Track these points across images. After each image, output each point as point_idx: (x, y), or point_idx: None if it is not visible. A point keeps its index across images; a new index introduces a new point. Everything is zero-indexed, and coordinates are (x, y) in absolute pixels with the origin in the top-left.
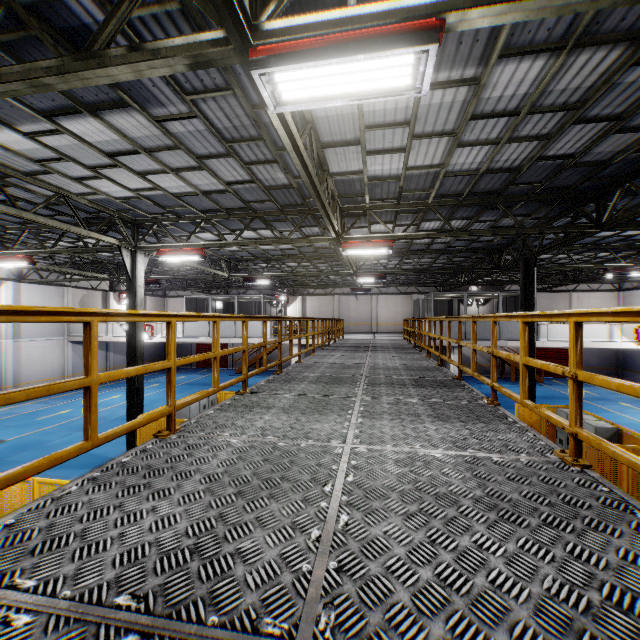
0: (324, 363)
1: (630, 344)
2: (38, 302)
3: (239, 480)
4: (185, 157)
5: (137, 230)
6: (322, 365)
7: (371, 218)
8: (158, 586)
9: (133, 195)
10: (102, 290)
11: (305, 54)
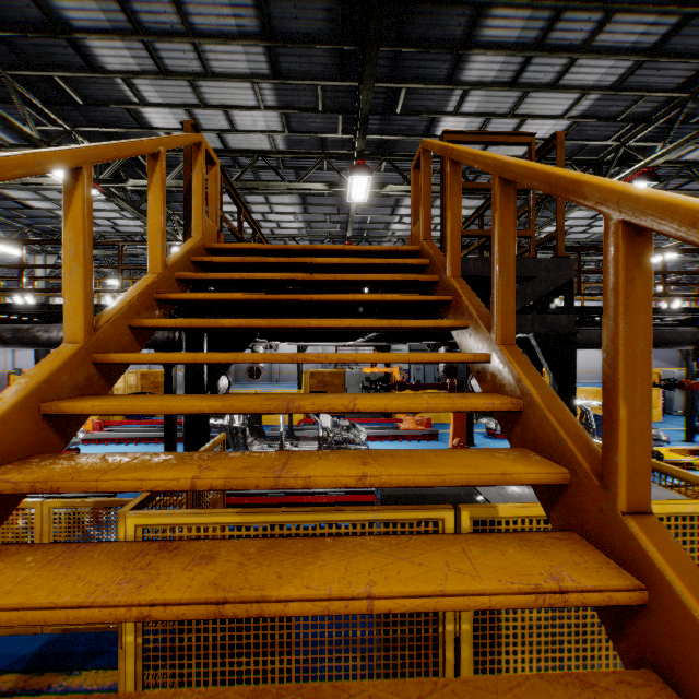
0: None
1: None
2: None
3: None
4: None
5: None
6: None
7: None
8: None
9: None
10: None
11: None
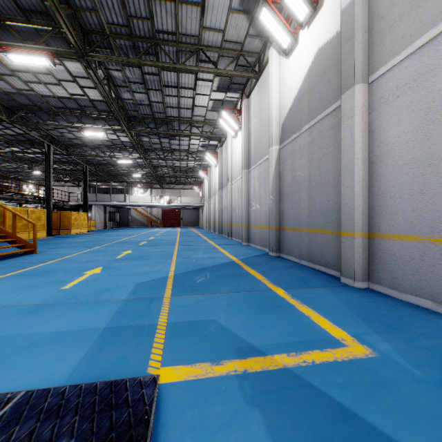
0: None
1: (158, 203)
2: None
3: None
4: None
5: None
6: None
7: (4, 145)
8: None
9: None
10: None
11: None
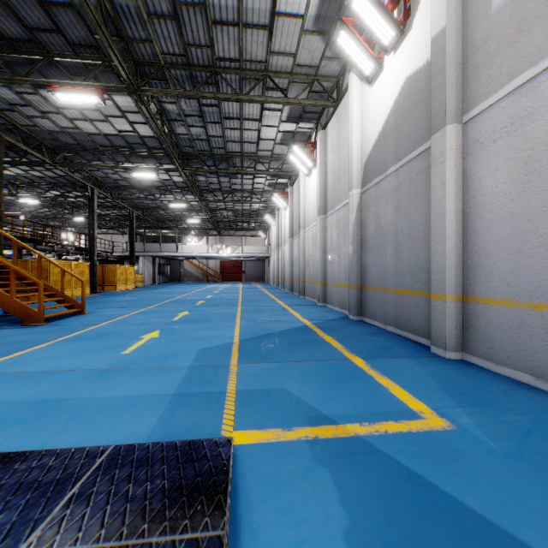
0: None
1: (216, 254)
2: None
3: None
4: None
5: None
6: None
7: (43, 188)
8: None
9: None
10: None
11: None
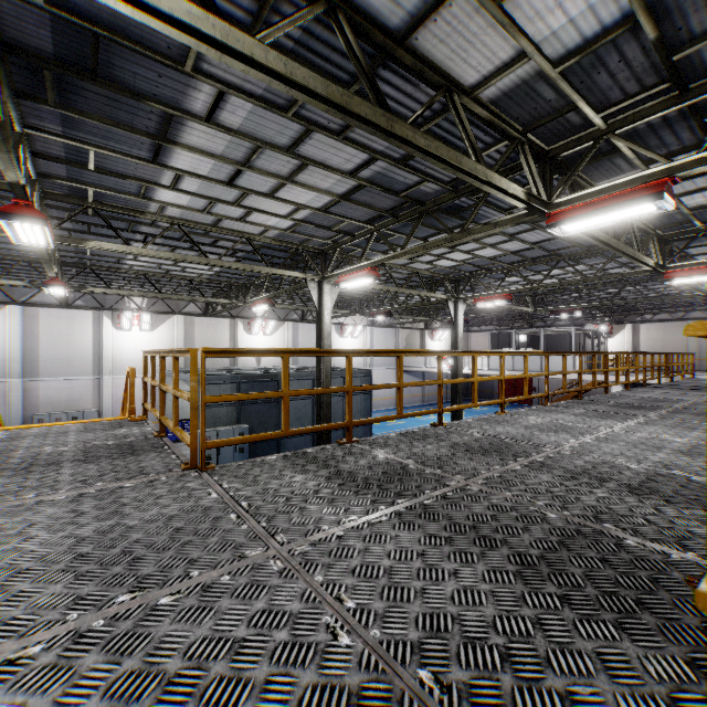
0: (634, 396)
1: None
2: (381, 341)
3: (540, 428)
4: (500, 237)
5: (458, 285)
6: (630, 397)
7: None
8: (511, 437)
9: (459, 263)
10: (420, 329)
11: (577, 218)
